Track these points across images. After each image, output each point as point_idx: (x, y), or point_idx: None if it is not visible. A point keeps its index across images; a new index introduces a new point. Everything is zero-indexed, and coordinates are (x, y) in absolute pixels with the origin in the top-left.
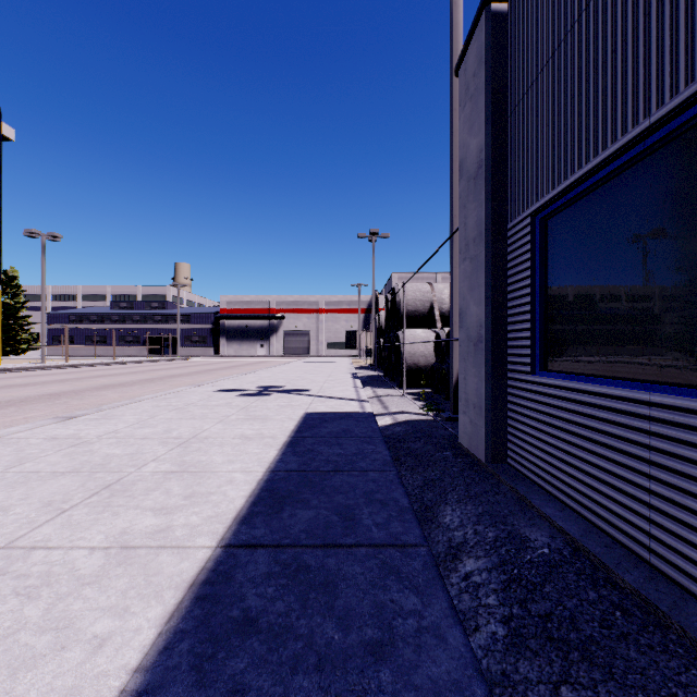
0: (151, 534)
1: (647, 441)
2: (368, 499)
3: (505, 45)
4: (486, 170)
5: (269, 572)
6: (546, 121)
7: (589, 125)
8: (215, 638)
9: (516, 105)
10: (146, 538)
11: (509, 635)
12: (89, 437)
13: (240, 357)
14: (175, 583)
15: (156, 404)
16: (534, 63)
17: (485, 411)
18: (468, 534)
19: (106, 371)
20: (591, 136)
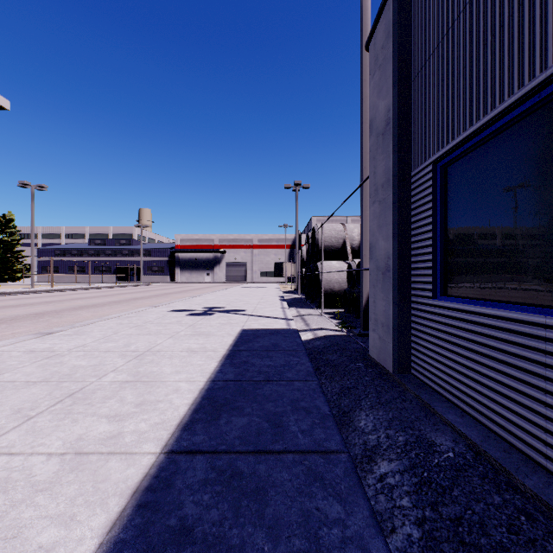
0: (104, 440)
1: (543, 359)
2: (294, 407)
3: (409, 21)
4: (393, 126)
5: (206, 478)
6: (446, 82)
7: (487, 82)
8: (152, 549)
9: (419, 70)
10: (98, 444)
11: (423, 538)
12: (61, 350)
13: (190, 283)
14: (120, 489)
15: (120, 322)
16: (435, 34)
17: (392, 329)
18: (381, 437)
19: (83, 295)
20: (489, 92)
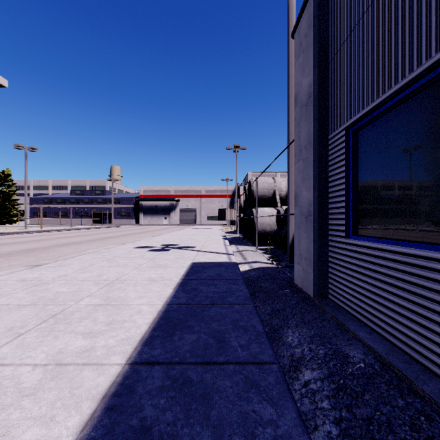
0: (79, 353)
1: (438, 288)
2: (234, 325)
3: (327, 14)
4: (314, 99)
5: (162, 385)
6: (357, 62)
7: (391, 62)
8: None
9: (335, 53)
10: (75, 357)
11: (340, 434)
12: (47, 279)
13: (151, 225)
14: (92, 395)
15: (94, 256)
16: (348, 24)
17: (313, 262)
18: (305, 350)
19: (65, 234)
20: (393, 70)
